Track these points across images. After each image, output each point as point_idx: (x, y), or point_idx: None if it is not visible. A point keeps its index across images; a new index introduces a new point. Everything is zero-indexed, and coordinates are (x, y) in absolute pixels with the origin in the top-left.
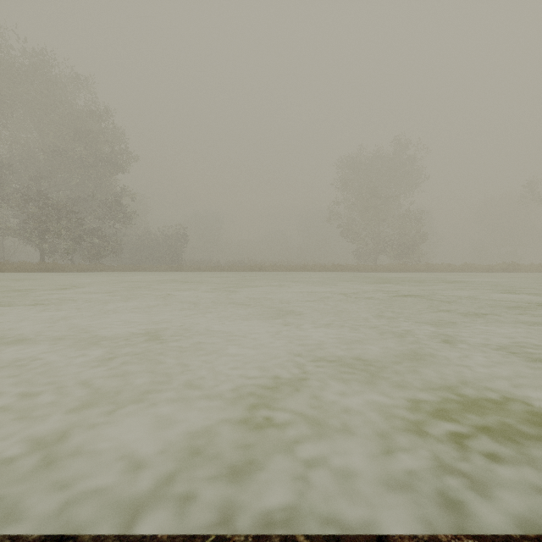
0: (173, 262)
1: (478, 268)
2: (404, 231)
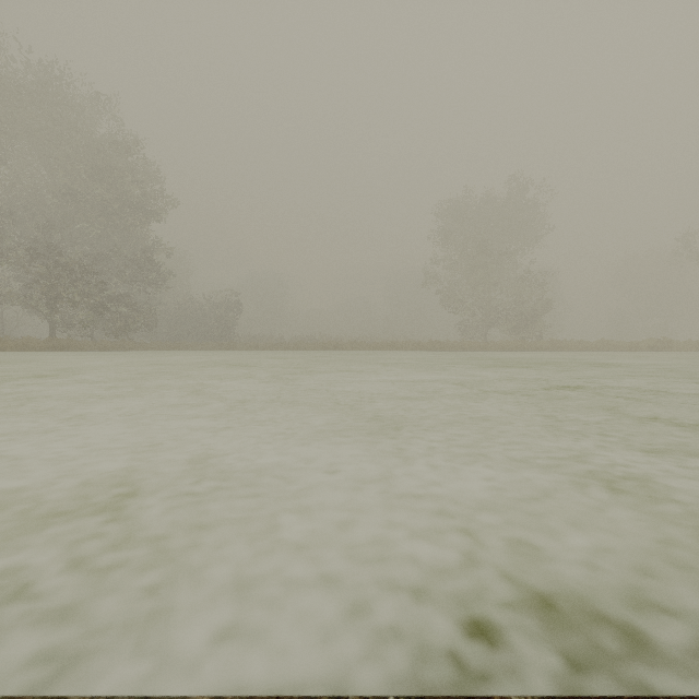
0: (222, 337)
1: (620, 345)
2: (522, 298)
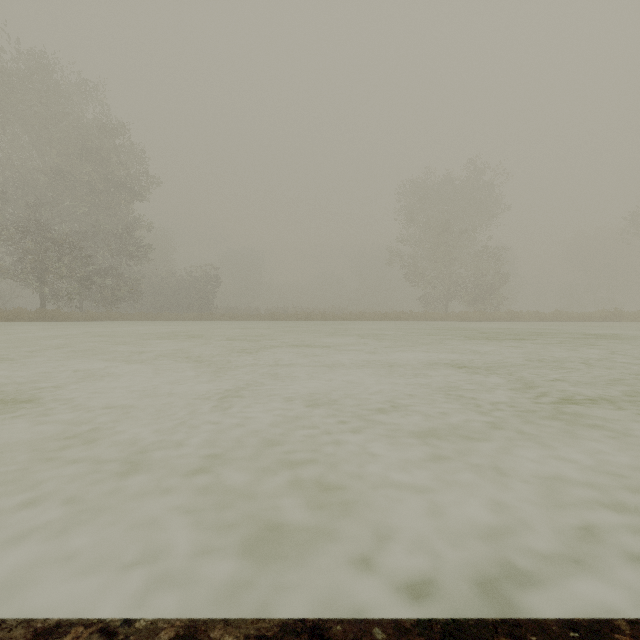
0: (202, 309)
1: (573, 316)
2: (481, 272)
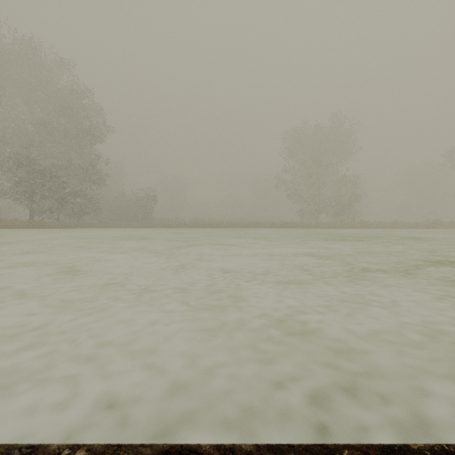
0: (144, 219)
1: (406, 224)
2: (341, 193)
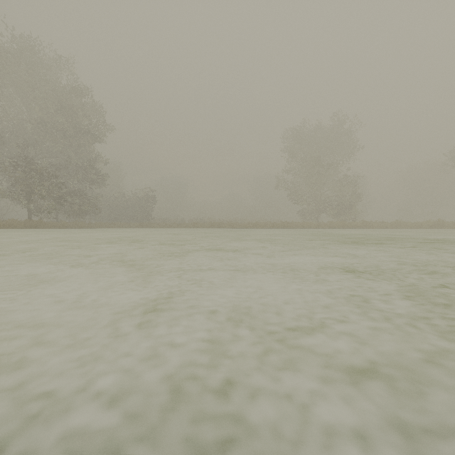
0: (144, 219)
1: (409, 225)
2: (342, 193)
